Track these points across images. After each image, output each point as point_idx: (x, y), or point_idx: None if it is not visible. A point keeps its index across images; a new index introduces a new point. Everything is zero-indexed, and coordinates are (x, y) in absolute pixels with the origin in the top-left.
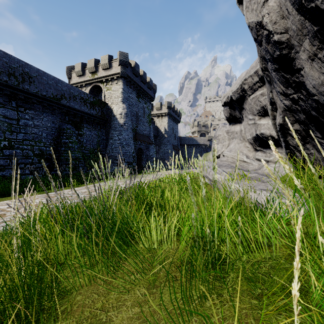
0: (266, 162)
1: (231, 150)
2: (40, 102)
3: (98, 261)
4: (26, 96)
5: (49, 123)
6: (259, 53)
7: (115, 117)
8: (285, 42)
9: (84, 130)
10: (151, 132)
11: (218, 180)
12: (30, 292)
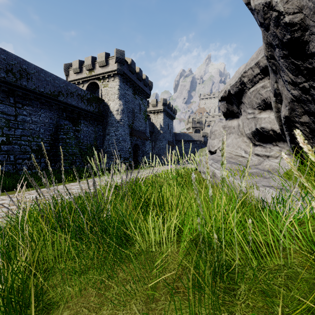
0: (266, 157)
1: (228, 145)
2: (37, 98)
3: (90, 269)
4: (23, 92)
5: (47, 119)
6: (265, 40)
7: (112, 113)
8: (298, 23)
9: (81, 126)
10: (147, 128)
11: (216, 176)
12: (9, 308)
